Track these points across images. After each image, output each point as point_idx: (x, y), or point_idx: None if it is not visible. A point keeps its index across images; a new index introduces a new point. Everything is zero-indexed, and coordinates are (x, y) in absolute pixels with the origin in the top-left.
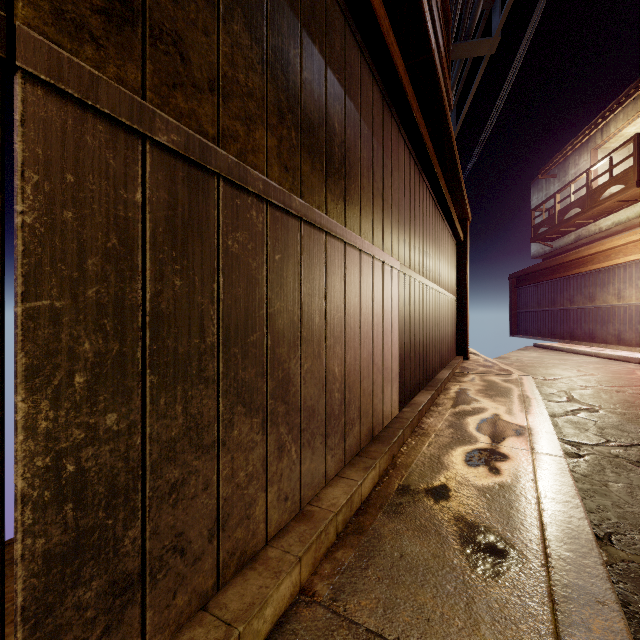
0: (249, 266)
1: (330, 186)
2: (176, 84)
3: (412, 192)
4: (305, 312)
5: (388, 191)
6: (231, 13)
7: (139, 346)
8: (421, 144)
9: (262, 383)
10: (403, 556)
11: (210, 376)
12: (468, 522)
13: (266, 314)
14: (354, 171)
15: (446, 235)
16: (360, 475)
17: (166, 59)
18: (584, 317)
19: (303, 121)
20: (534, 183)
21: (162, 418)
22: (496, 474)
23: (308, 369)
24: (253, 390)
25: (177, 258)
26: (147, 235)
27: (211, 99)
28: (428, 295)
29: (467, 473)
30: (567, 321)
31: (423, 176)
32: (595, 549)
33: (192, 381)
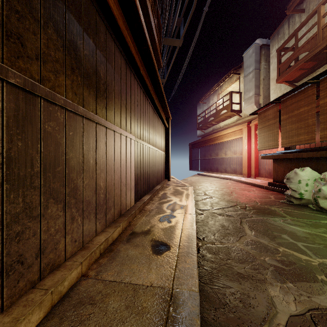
0: (56, 137)
1: (98, 102)
2: (19, 56)
3: (141, 105)
4: (85, 158)
5: (129, 104)
6: (47, 25)
7: (0, 171)
8: (145, 84)
9: (63, 189)
10: (128, 256)
11: (36, 185)
12: (155, 240)
13: (65, 158)
14: (111, 95)
15: (160, 124)
16: (113, 230)
17: (14, 45)
18: (215, 162)
19: (84, 73)
20: (198, 104)
21: (12, 203)
22: (169, 223)
23: (87, 183)
24: (58, 192)
25: (19, 133)
26: (4, 123)
27: (37, 63)
28: (150, 151)
29: (159, 224)
30: (209, 163)
31: (147, 98)
32: (195, 240)
33: (27, 187)
